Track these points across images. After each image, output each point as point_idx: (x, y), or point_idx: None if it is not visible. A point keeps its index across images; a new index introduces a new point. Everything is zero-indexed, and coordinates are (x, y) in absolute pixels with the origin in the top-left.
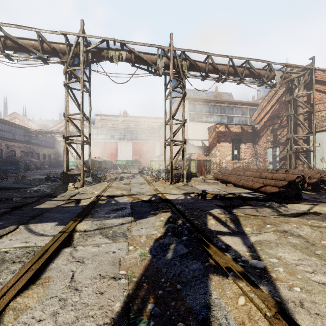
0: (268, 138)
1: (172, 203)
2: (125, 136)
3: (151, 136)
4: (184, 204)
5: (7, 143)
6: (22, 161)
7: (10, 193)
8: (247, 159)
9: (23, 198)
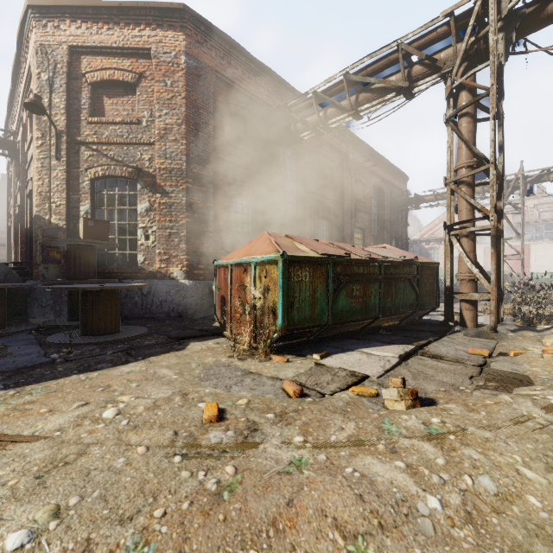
0: None
1: None
2: (545, 234)
3: None
4: None
5: None
6: None
7: None
8: None
9: None
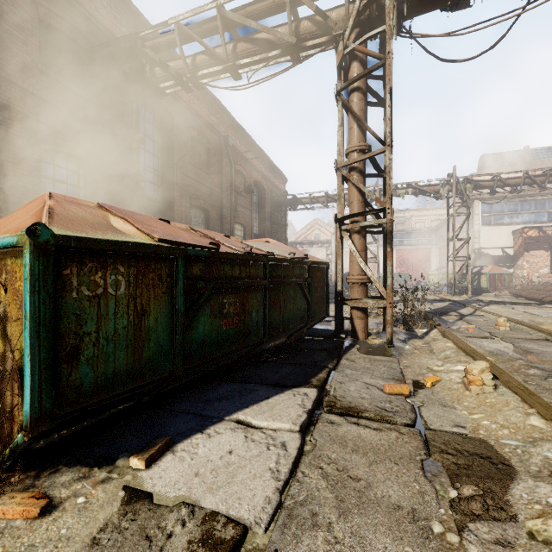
0: None
1: (453, 300)
2: None
3: (423, 239)
4: (461, 301)
5: None
6: None
7: None
8: None
9: None
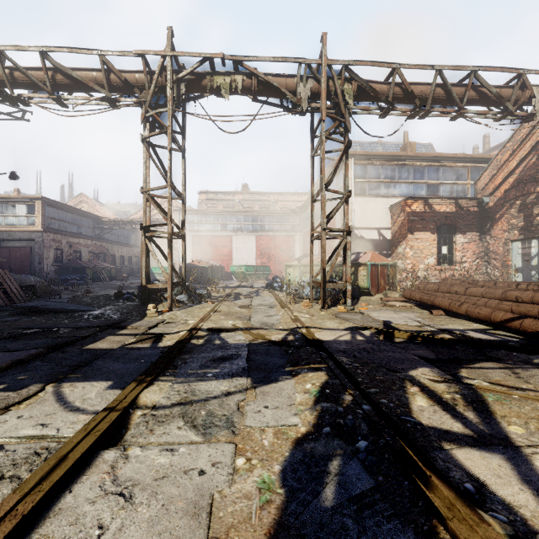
0: (512, 222)
1: (328, 350)
2: (244, 226)
3: (286, 224)
4: (352, 352)
5: (70, 240)
6: (90, 266)
7: (58, 320)
8: (467, 262)
9: (74, 328)
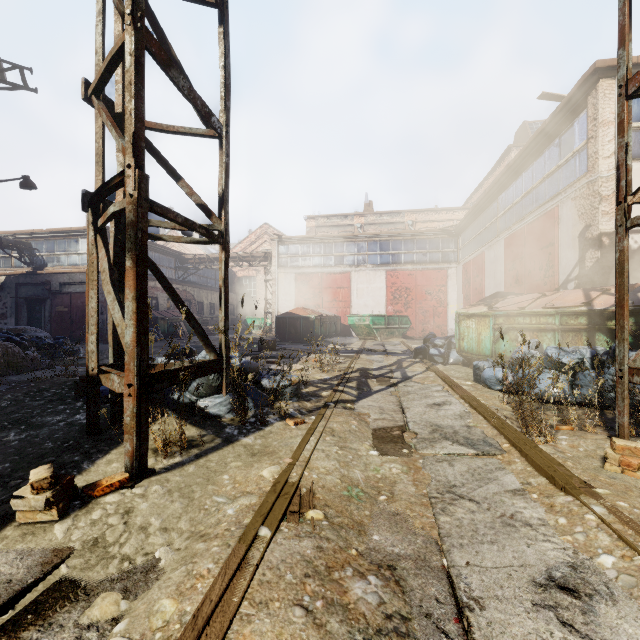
0: None
1: None
2: (369, 257)
3: (434, 251)
4: None
5: None
6: (164, 317)
7: None
8: None
9: None
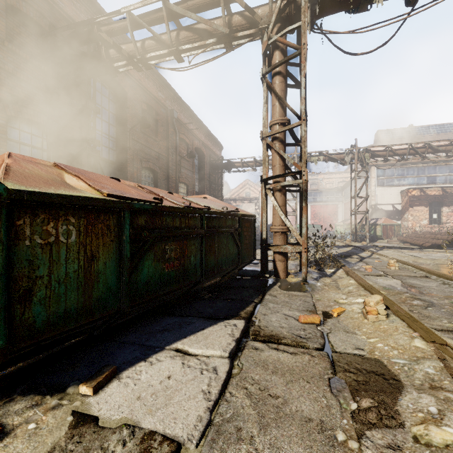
0: None
1: (355, 246)
2: None
3: (332, 197)
4: (361, 246)
5: None
6: None
7: None
8: (451, 223)
9: None
